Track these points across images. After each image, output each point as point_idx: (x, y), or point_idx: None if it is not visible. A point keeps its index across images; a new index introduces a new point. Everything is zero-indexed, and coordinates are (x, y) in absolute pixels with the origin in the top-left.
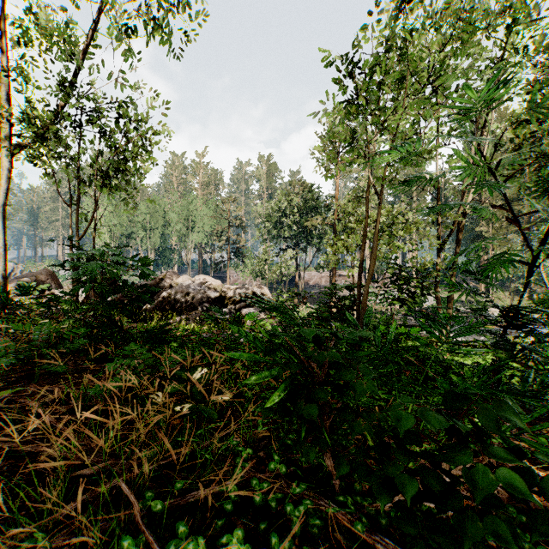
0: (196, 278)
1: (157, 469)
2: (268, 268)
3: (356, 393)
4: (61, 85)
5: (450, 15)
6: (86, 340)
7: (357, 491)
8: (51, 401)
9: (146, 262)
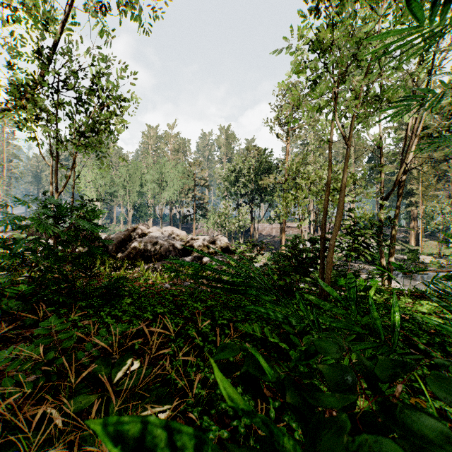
0: (163, 229)
1: None
2: (227, 220)
3: None
4: (37, 52)
5: None
6: (18, 302)
7: None
8: None
9: (95, 213)
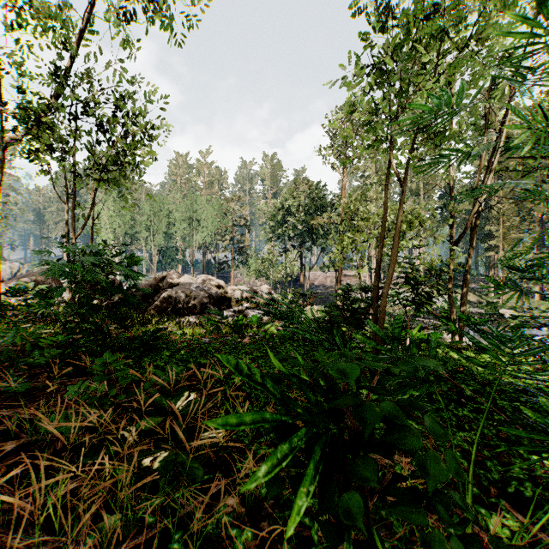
0: (197, 278)
1: None
2: (272, 267)
3: (429, 475)
4: (54, 74)
5: None
6: (60, 351)
7: None
8: (2, 430)
9: (134, 259)
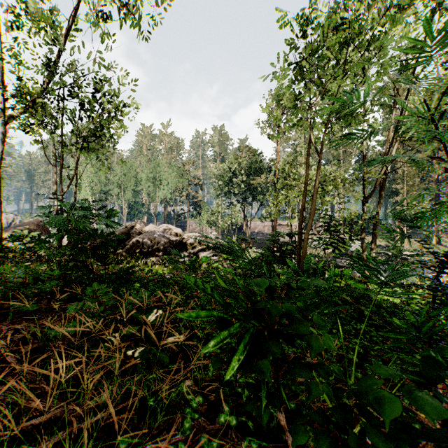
0: (160, 226)
1: (106, 418)
2: (220, 218)
3: (312, 348)
4: (46, 64)
5: (374, 5)
6: (57, 282)
7: (310, 447)
8: (19, 339)
9: (112, 212)
